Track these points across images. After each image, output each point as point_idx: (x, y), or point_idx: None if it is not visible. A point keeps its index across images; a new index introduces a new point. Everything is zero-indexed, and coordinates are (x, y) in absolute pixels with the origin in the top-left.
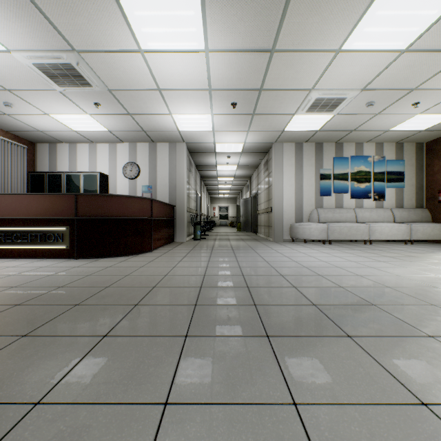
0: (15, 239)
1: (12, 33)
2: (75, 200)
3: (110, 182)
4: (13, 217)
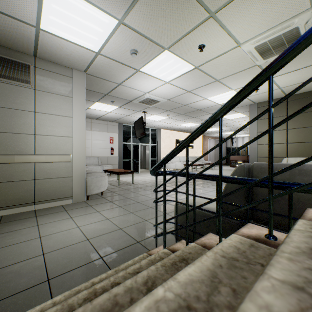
0: (235, 164)
1: (239, 132)
2: (247, 157)
3: (248, 148)
4: (235, 160)
